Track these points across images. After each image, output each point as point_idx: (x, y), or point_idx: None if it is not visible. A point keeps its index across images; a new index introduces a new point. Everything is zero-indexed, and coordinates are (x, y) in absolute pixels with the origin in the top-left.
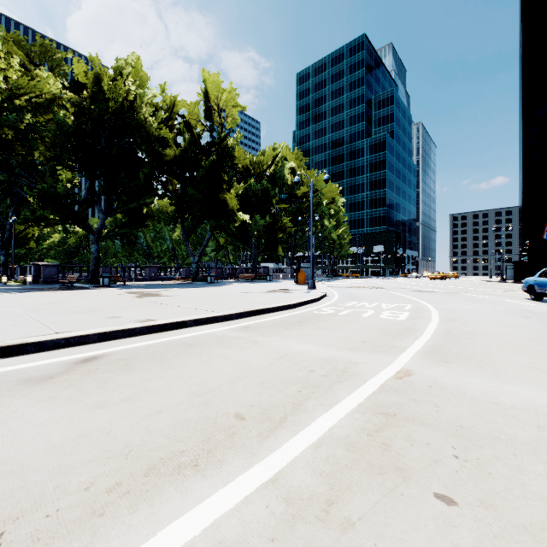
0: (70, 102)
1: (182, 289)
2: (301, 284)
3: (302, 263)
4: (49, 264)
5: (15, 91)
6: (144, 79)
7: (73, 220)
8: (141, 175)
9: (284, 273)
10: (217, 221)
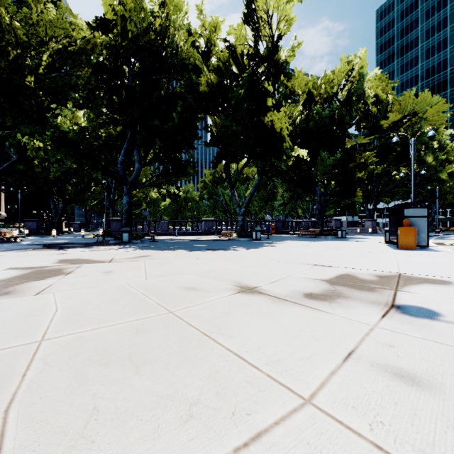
0: (102, 46)
1: (174, 254)
2: (405, 247)
3: (405, 209)
4: (116, 219)
5: (31, 31)
6: (180, 6)
7: (101, 169)
8: (175, 115)
9: (361, 227)
10: (265, 160)
